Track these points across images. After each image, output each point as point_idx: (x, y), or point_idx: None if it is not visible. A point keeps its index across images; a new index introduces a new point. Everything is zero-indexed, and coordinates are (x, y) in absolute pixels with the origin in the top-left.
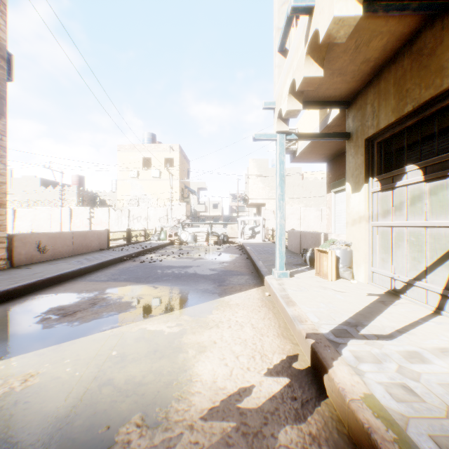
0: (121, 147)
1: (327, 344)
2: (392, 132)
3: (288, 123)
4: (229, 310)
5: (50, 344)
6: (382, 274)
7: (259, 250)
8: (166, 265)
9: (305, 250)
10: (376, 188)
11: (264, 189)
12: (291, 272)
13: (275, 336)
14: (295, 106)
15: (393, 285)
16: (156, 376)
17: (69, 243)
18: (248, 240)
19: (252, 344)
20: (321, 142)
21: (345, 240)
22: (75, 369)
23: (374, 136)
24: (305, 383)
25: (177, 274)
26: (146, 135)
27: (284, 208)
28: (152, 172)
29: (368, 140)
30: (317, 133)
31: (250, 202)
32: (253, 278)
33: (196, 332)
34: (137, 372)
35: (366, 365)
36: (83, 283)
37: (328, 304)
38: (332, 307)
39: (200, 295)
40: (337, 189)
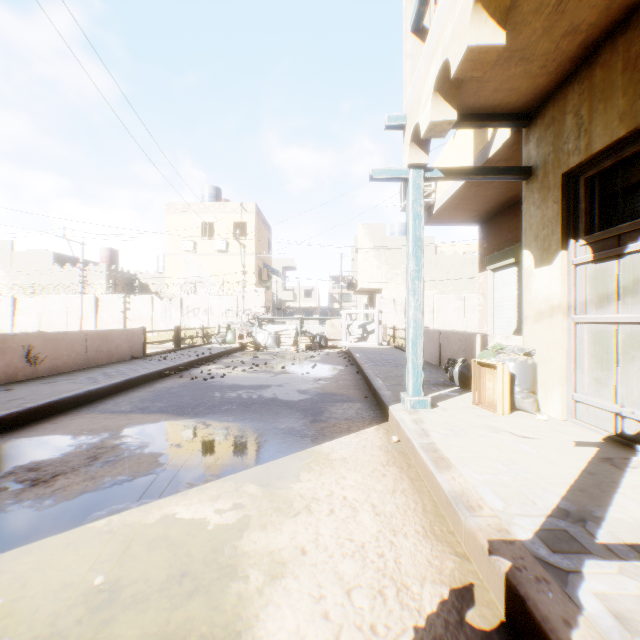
0: (170, 207)
1: (541, 574)
2: (618, 158)
3: (428, 150)
4: (329, 472)
5: None
6: (595, 406)
7: (374, 360)
8: (230, 384)
9: (451, 362)
10: (583, 257)
11: (380, 268)
12: (431, 398)
13: (419, 534)
14: (445, 115)
15: (620, 426)
16: None
17: (80, 348)
18: (356, 344)
19: (377, 557)
20: (474, 190)
21: (520, 345)
22: (3, 628)
23: (580, 167)
24: None
25: (246, 400)
26: (208, 189)
27: (421, 293)
28: (216, 243)
29: (567, 176)
30: (476, 168)
31: (360, 287)
32: (369, 408)
33: (269, 523)
34: (134, 639)
35: None
36: (88, 417)
37: (511, 464)
38: (520, 472)
39: (280, 439)
40: (497, 265)
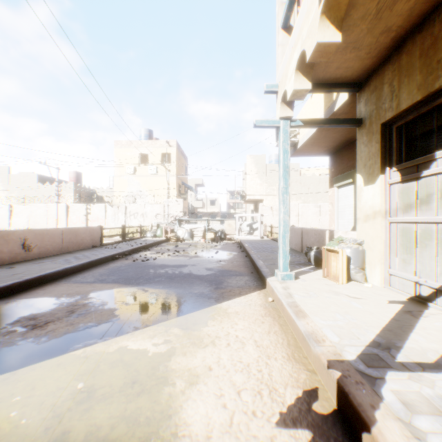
0: (117, 143)
1: (359, 379)
2: (416, 114)
3: (293, 107)
4: (227, 320)
5: (3, 371)
6: (402, 278)
7: (258, 248)
8: (160, 264)
9: (309, 249)
10: (395, 179)
11: (262, 185)
12: (295, 273)
13: (285, 358)
14: (303, 85)
15: (418, 290)
16: (128, 426)
17: (58, 240)
18: (245, 237)
19: (257, 372)
20: (325, 133)
21: (355, 238)
22: (23, 413)
23: (393, 120)
24: (334, 440)
25: (171, 275)
26: (143, 131)
27: (288, 203)
28: (149, 168)
29: (385, 125)
30: (325, 119)
31: (248, 198)
32: (253, 280)
33: (188, 352)
34: (105, 419)
35: (423, 420)
36: (66, 285)
37: (345, 315)
38: (351, 320)
39: (194, 300)
40: (341, 184)
